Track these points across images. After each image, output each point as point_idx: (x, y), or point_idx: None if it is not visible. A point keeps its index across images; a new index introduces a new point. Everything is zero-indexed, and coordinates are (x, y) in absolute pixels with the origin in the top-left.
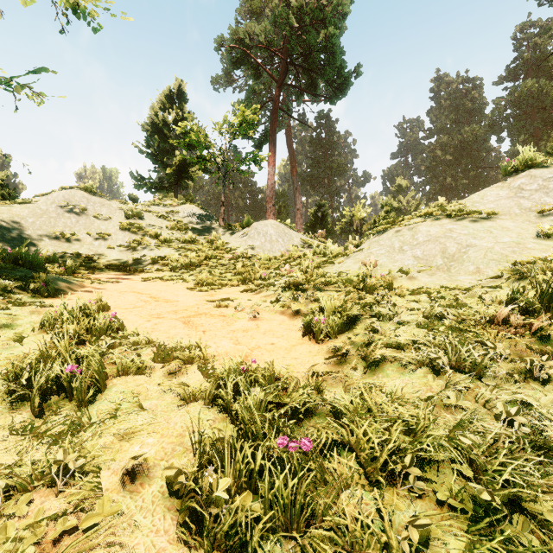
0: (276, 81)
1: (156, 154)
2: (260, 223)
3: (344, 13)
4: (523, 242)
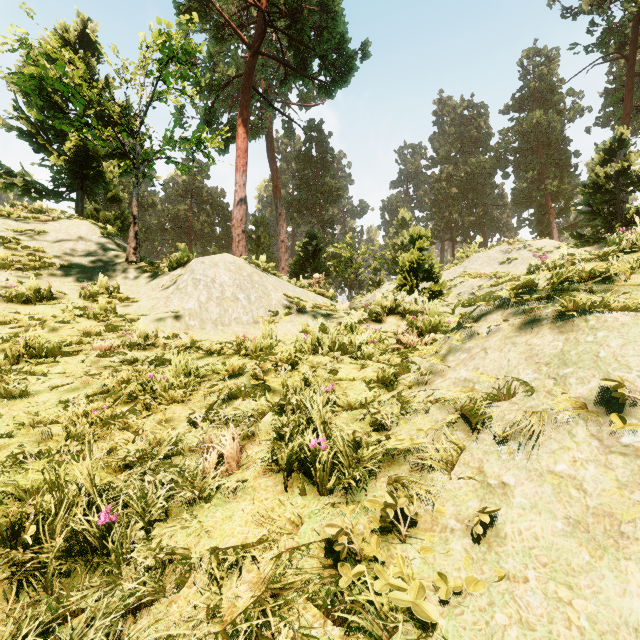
0: (248, 46)
1: (37, 132)
2: (202, 260)
3: None
4: None
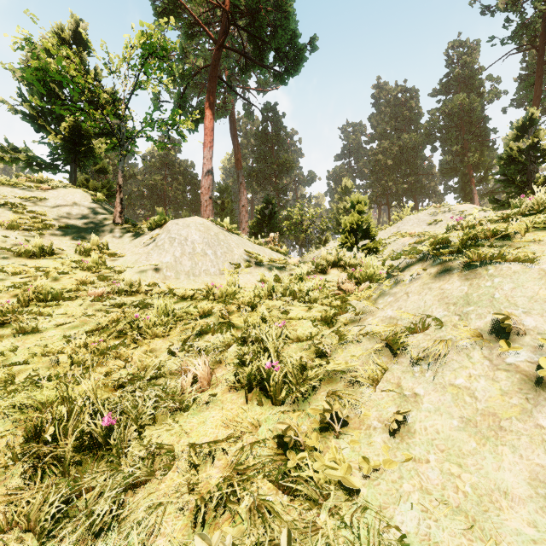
0: (214, 41)
1: (37, 115)
2: (177, 222)
3: None
4: None
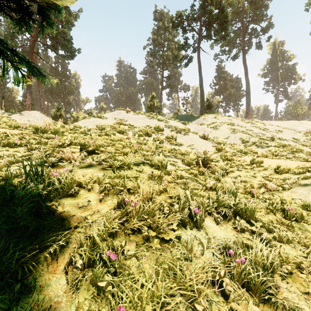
0: (32, 37)
1: None
2: (30, 111)
3: (72, 25)
4: (108, 123)
